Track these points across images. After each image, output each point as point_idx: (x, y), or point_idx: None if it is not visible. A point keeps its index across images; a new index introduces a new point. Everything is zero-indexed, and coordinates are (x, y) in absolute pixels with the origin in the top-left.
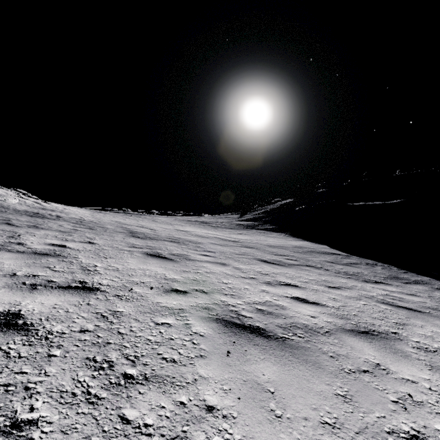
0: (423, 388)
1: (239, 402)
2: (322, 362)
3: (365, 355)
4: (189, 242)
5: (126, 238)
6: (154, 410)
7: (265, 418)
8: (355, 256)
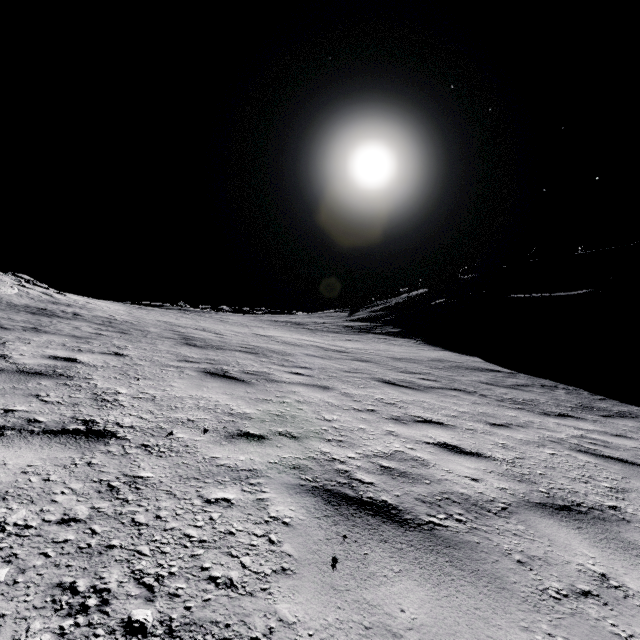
0: None
1: None
2: (506, 576)
3: (577, 556)
4: (273, 353)
5: (176, 348)
6: None
7: None
8: (524, 374)
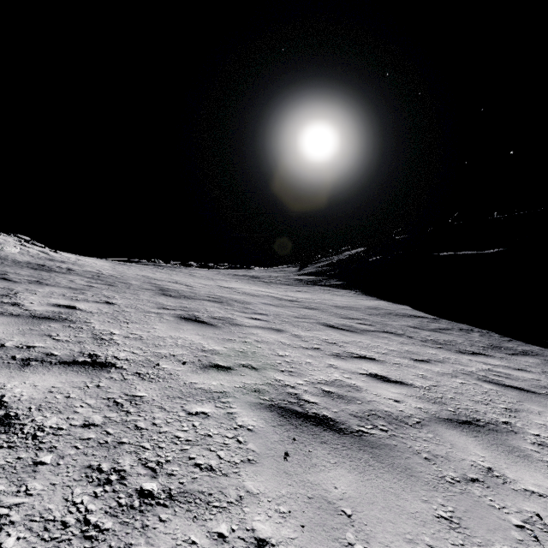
0: None
1: (303, 532)
2: (415, 467)
3: (471, 455)
4: (235, 302)
5: (155, 297)
6: (180, 547)
7: None
8: (445, 320)
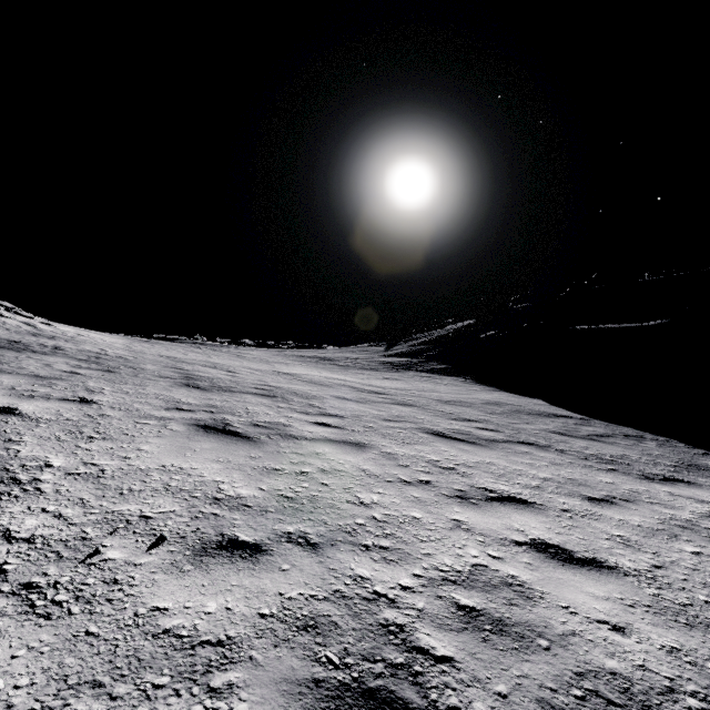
0: None
1: None
2: None
3: None
4: (295, 395)
5: (171, 390)
6: None
7: None
8: (599, 421)
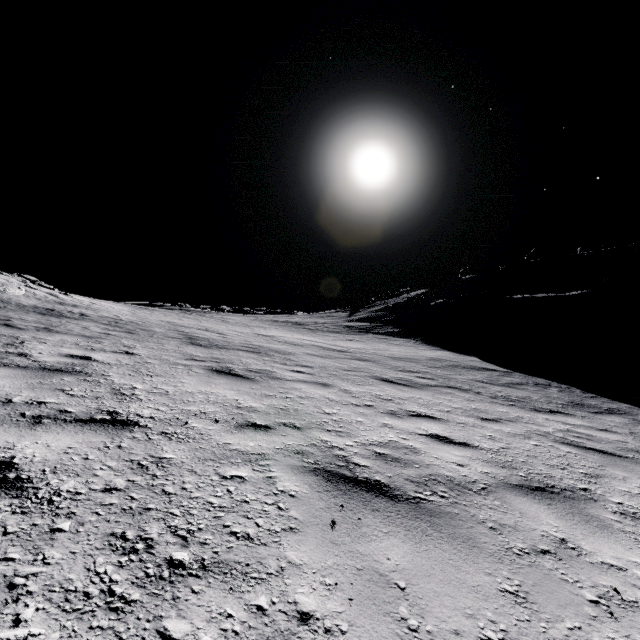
0: (635, 578)
1: (351, 606)
2: (478, 538)
3: (542, 525)
4: (275, 352)
5: (182, 347)
6: (215, 620)
7: (393, 632)
8: (519, 373)
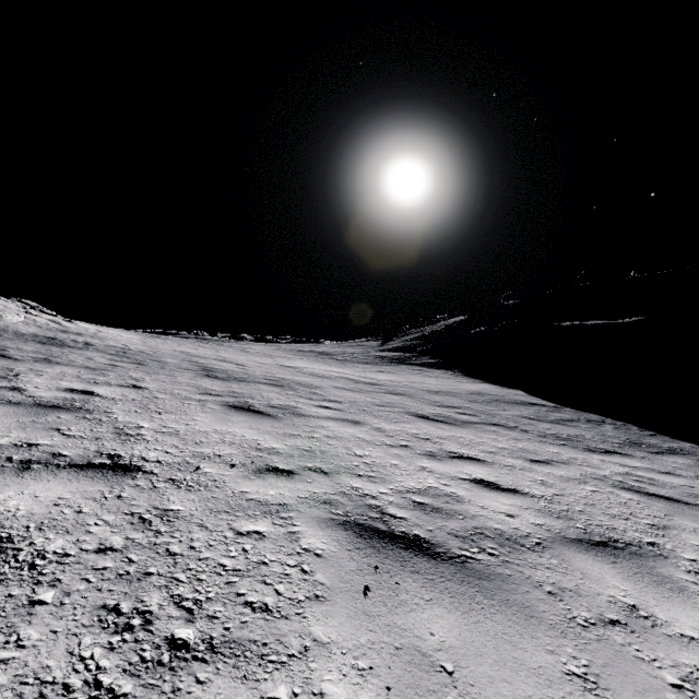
0: None
1: (389, 696)
2: (536, 605)
3: (608, 588)
4: (299, 385)
5: (197, 380)
6: None
7: None
8: (569, 408)
